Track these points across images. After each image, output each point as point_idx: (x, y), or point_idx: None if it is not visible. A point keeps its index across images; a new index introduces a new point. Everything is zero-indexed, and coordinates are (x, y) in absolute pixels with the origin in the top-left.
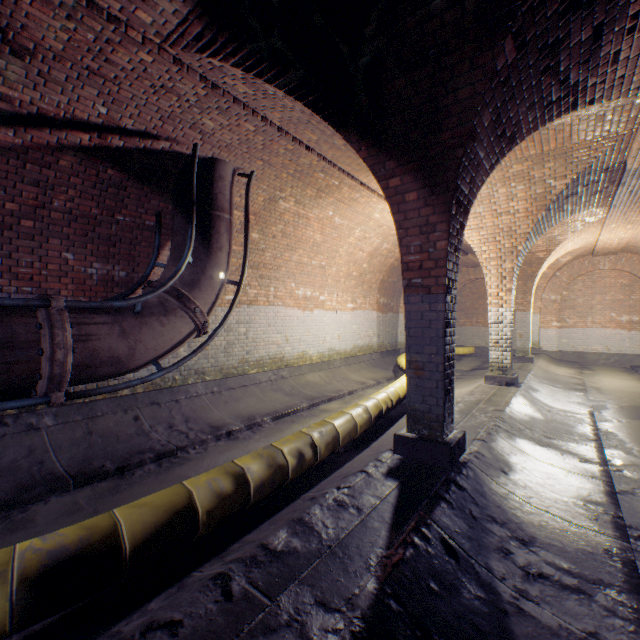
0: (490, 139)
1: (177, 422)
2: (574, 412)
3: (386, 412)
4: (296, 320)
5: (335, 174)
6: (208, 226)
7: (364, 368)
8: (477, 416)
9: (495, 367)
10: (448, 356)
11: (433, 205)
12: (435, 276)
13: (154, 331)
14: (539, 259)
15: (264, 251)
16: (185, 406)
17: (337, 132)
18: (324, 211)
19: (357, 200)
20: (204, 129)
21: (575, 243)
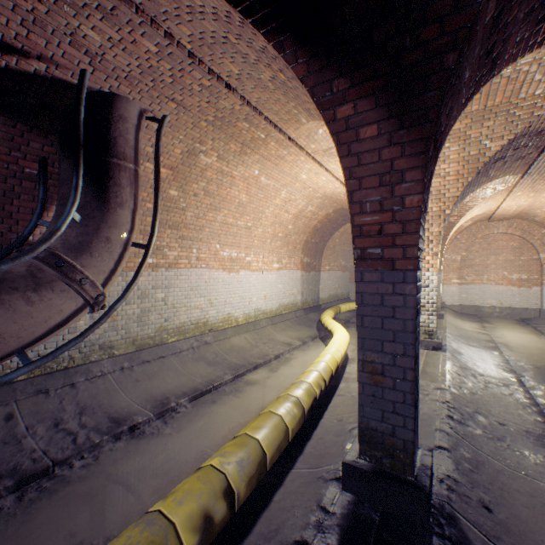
0: (479, 53)
1: (67, 416)
2: (504, 379)
3: (320, 397)
4: (221, 282)
5: (261, 124)
6: (104, 176)
7: (289, 326)
8: (422, 400)
9: (421, 331)
10: (416, 355)
11: (402, 143)
12: (402, 245)
13: (15, 313)
14: (450, 223)
15: (185, 210)
16: (83, 391)
17: (263, 35)
18: (250, 169)
19: (284, 158)
20: (88, 45)
21: (480, 209)
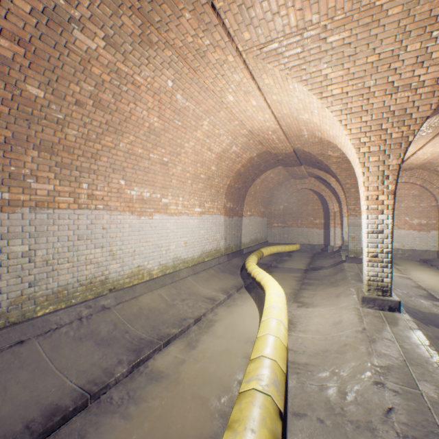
0: None
1: None
2: None
3: None
4: (128, 228)
5: None
6: None
7: (212, 275)
8: None
9: (373, 286)
10: None
11: None
12: None
13: None
14: None
15: (63, 124)
16: None
17: None
18: (160, 77)
19: (206, 56)
20: None
21: None
